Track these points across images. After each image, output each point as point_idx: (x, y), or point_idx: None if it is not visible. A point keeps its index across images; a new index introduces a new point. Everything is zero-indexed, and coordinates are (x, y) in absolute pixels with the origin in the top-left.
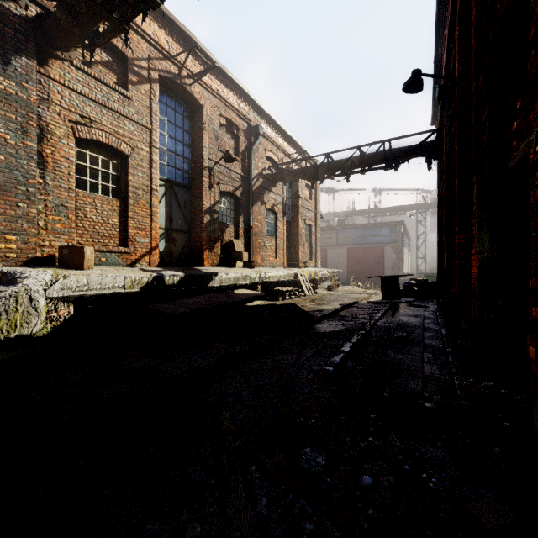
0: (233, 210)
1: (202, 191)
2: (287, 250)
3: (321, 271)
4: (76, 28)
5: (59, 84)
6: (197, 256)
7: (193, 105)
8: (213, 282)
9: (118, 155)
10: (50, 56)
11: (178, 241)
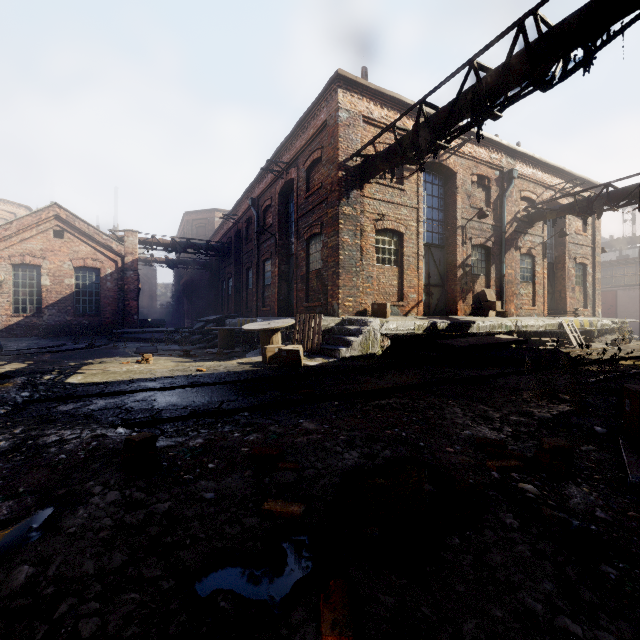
0: (483, 261)
1: (455, 248)
2: (548, 297)
3: (600, 321)
4: (387, 166)
5: (368, 198)
6: (451, 307)
7: (447, 174)
8: (471, 328)
9: (396, 234)
10: (364, 182)
11: (434, 294)
